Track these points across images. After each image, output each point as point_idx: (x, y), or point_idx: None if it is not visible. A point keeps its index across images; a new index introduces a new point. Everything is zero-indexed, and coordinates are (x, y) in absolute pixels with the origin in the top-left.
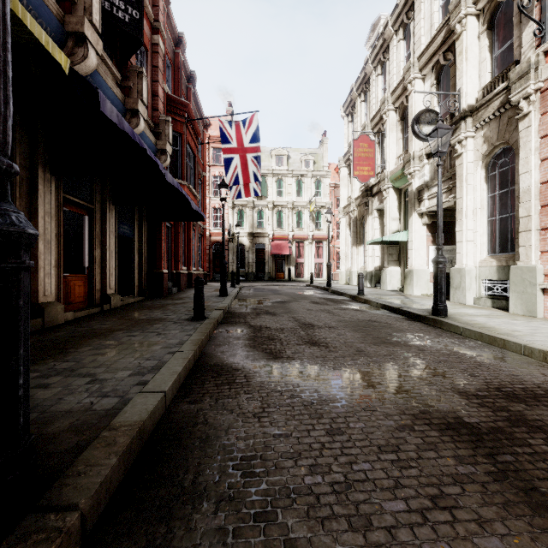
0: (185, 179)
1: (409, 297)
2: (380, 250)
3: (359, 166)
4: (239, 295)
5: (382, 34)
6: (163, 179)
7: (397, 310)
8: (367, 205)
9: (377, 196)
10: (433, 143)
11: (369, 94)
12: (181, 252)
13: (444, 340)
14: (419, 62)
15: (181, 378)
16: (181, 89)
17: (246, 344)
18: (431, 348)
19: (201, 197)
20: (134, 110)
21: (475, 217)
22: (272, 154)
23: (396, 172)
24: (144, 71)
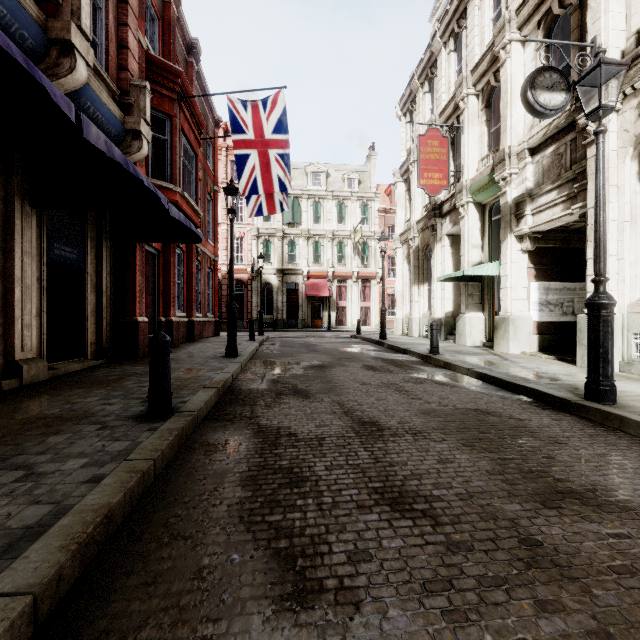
0: (177, 183)
1: (508, 358)
2: (452, 290)
3: (426, 172)
4: (257, 354)
5: None
6: (98, 149)
7: (511, 385)
8: (435, 228)
9: (448, 216)
10: (543, 130)
11: (436, 81)
12: (174, 291)
13: None
14: (517, 16)
15: None
16: (174, 56)
17: (231, 506)
18: None
19: (211, 218)
20: (64, 44)
21: (622, 235)
22: (307, 171)
23: (479, 179)
24: None
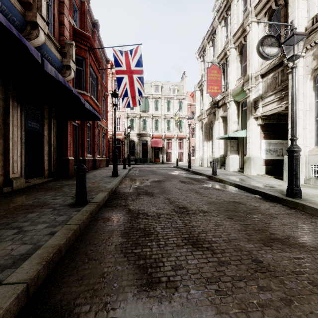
0: (88, 91)
1: (250, 177)
2: (223, 144)
3: (211, 86)
4: (127, 175)
5: None
6: (51, 75)
7: (251, 190)
8: (215, 113)
9: (221, 107)
10: (267, 66)
11: (215, 41)
12: (86, 144)
13: None
14: (255, 9)
15: None
16: (86, 29)
17: (117, 245)
18: None
19: (104, 108)
20: (33, 23)
21: (305, 117)
22: (152, 85)
23: (236, 89)
24: None
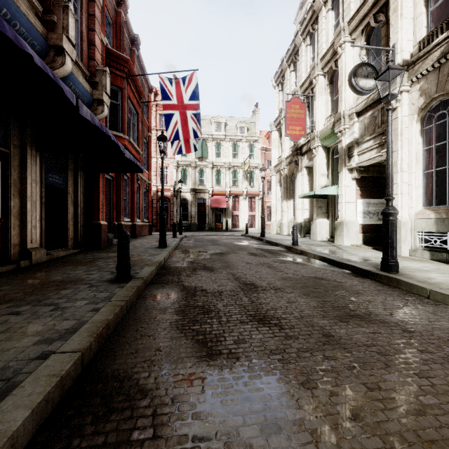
0: (126, 133)
1: (342, 248)
2: (309, 204)
3: (291, 126)
4: (179, 246)
5: (311, 7)
6: (84, 118)
7: (339, 263)
8: (297, 163)
9: (306, 155)
10: (364, 101)
11: (298, 64)
12: (123, 204)
13: (419, 309)
14: (349, 26)
15: (20, 438)
16: (123, 48)
17: (172, 322)
18: (416, 327)
19: (147, 155)
20: (58, 48)
21: (410, 169)
22: (212, 121)
23: (325, 131)
24: (71, 7)
